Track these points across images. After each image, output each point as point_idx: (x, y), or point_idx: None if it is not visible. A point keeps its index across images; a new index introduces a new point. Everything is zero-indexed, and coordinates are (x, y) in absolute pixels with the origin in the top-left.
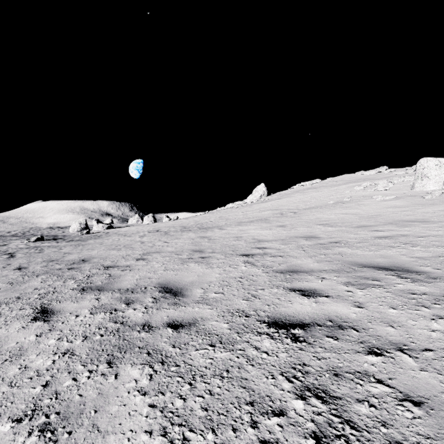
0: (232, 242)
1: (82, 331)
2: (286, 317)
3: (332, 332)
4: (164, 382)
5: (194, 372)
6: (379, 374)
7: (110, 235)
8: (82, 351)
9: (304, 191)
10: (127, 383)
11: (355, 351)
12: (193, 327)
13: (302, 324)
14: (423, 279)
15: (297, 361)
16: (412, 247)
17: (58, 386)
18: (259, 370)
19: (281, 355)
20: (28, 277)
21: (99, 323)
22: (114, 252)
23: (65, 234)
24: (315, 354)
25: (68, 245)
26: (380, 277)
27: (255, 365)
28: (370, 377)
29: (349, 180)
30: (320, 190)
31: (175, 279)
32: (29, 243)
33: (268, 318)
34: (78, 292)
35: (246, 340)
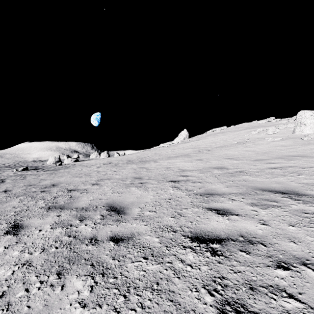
0: (163, 171)
1: (42, 243)
2: (206, 232)
3: (244, 247)
4: (102, 294)
5: (129, 284)
6: (290, 288)
7: (76, 166)
8: (38, 262)
9: (215, 135)
10: (70, 294)
11: (265, 265)
12: (130, 241)
13: (218, 239)
14: (311, 201)
15: (216, 274)
16: (298, 175)
17: (11, 297)
18: (185, 282)
19: (203, 268)
20: (10, 197)
21: (56, 237)
22: (76, 178)
23: (44, 165)
24: (231, 268)
25: (44, 173)
26: (277, 199)
27: (181, 278)
28: (282, 292)
29: (247, 126)
30: (226, 134)
31: (119, 200)
32: (17, 172)
33: (191, 233)
34: (44, 210)
35: (173, 253)
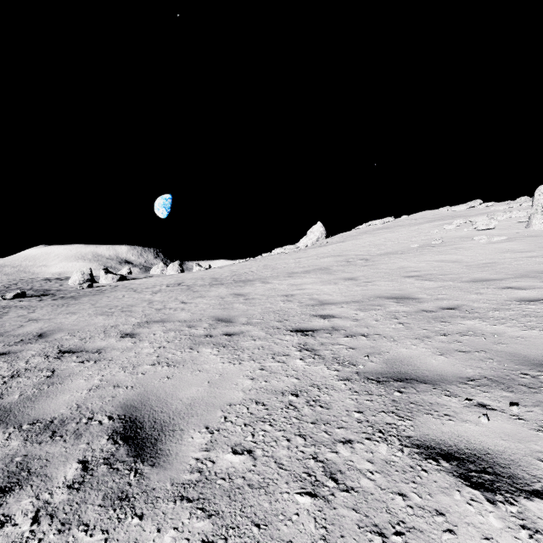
0: (279, 304)
1: None
2: None
3: None
4: None
5: None
6: None
7: (117, 290)
8: None
9: (375, 232)
10: None
11: None
12: None
13: None
14: None
15: None
16: None
17: None
18: None
19: None
20: None
21: None
22: (99, 319)
23: (62, 287)
24: None
25: (49, 305)
26: None
27: None
28: None
29: (433, 217)
30: (395, 230)
31: (161, 393)
32: (3, 301)
33: None
34: None
35: None
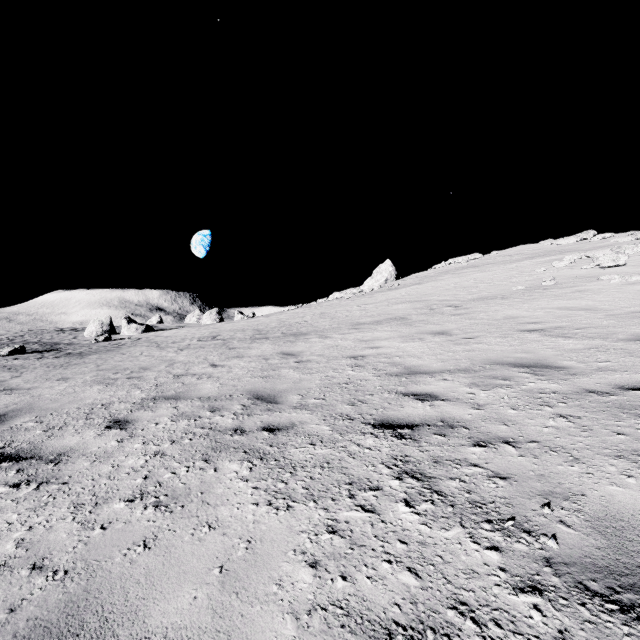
0: (345, 371)
1: None
2: None
3: None
4: None
5: None
6: None
7: (137, 344)
8: None
9: (459, 272)
10: None
11: None
12: None
13: None
14: None
15: None
16: None
17: None
18: None
19: None
20: None
21: None
22: (93, 390)
23: (74, 340)
24: None
25: (45, 365)
26: None
27: None
28: None
29: (533, 252)
30: (486, 269)
31: (114, 603)
32: None
33: None
34: None
35: None
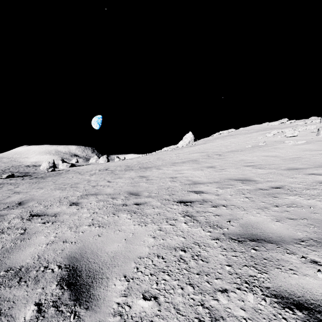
0: (168, 183)
1: None
2: None
3: None
4: None
5: None
6: None
7: (69, 173)
8: None
9: (224, 138)
10: None
11: None
12: None
13: None
14: None
15: None
16: None
17: None
18: None
19: None
20: None
21: None
22: (57, 192)
23: (36, 171)
24: None
25: (27, 182)
26: None
27: None
28: None
29: (259, 129)
30: (236, 137)
31: (94, 247)
32: (0, 179)
33: None
34: None
35: None
